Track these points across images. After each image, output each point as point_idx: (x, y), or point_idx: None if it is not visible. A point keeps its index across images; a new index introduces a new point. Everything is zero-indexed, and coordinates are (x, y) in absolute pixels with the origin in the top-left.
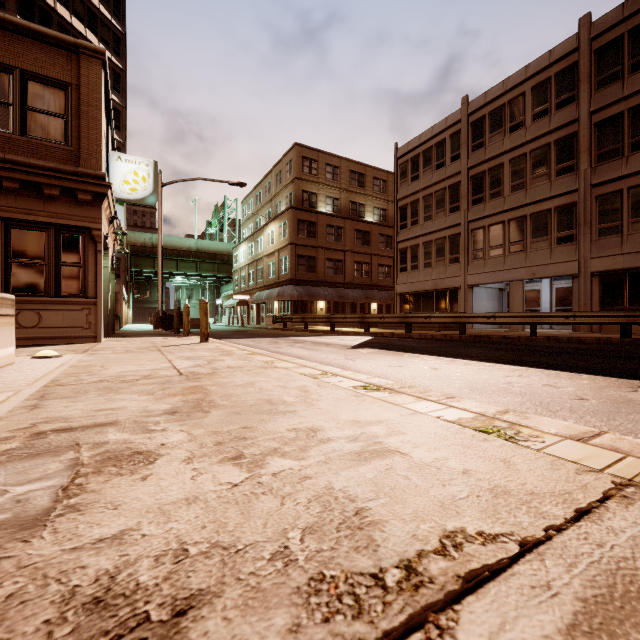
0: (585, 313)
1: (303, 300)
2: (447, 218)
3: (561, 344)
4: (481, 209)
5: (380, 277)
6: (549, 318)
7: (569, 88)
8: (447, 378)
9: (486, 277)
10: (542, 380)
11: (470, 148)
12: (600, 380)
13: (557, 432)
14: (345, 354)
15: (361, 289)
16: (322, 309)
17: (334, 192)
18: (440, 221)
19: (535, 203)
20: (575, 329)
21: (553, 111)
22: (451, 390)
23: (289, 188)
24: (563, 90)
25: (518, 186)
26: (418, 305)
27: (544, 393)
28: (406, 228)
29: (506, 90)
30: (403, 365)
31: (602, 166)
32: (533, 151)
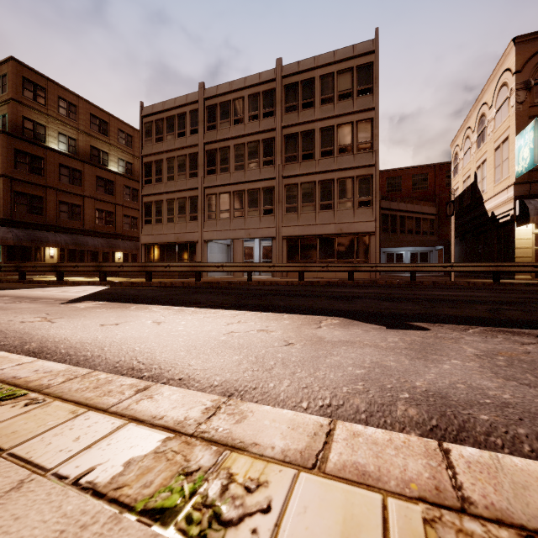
0: (280, 264)
1: (24, 245)
2: (188, 181)
3: (267, 287)
4: (214, 179)
5: (126, 227)
6: (259, 267)
7: (270, 105)
8: (167, 335)
9: (218, 234)
10: (257, 325)
11: (206, 127)
12: (296, 318)
13: (284, 450)
14: (49, 312)
15: (104, 237)
16: (53, 257)
17: (70, 131)
18: (182, 183)
19: (250, 182)
20: (274, 275)
21: (261, 118)
22: (164, 356)
23: (2, 108)
24: (267, 105)
25: (240, 167)
26: (162, 255)
27: (259, 342)
28: (151, 184)
29: (232, 90)
30: (121, 322)
31: (288, 165)
32: (249, 143)
